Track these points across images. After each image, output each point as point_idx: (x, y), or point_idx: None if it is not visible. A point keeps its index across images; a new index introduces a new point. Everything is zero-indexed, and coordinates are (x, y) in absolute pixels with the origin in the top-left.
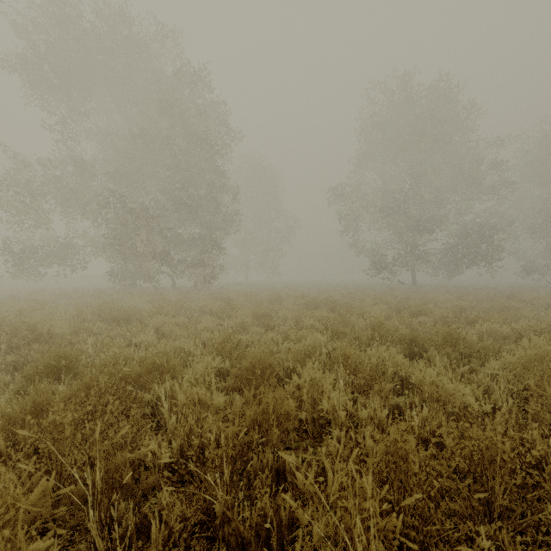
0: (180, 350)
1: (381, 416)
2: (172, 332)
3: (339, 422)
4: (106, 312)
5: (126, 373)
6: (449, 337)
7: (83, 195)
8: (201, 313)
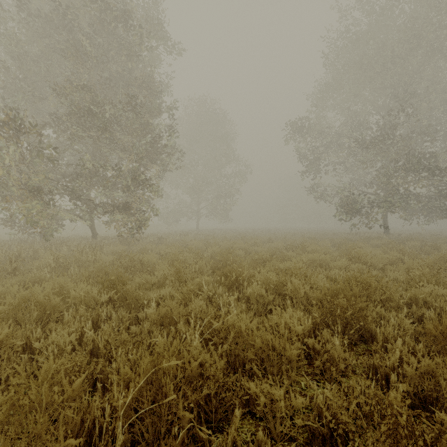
0: None
1: None
2: None
3: None
4: None
5: None
6: None
7: None
8: None
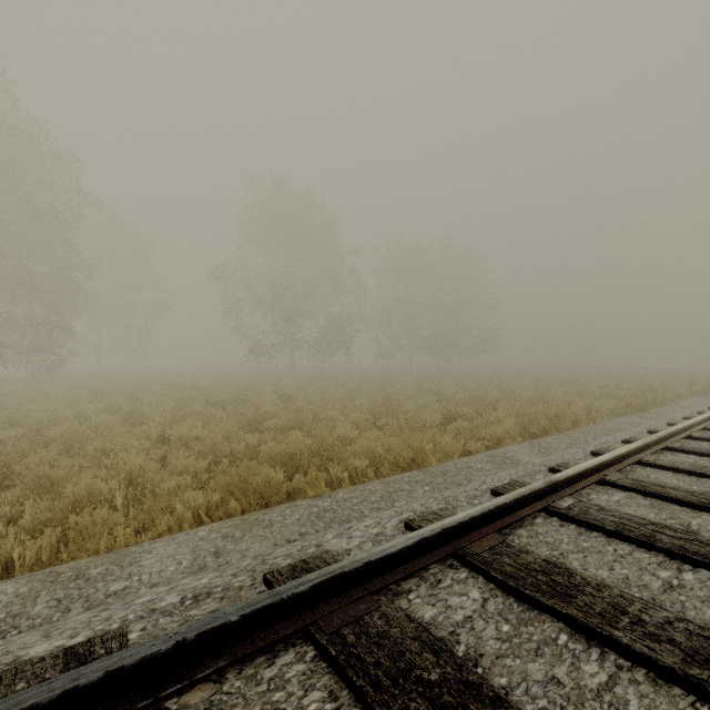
0: None
1: None
2: (62, 410)
3: None
4: None
5: (68, 418)
6: (240, 399)
7: None
8: (69, 401)
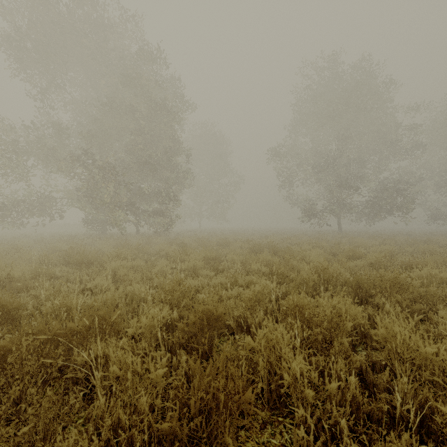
0: (131, 296)
1: (354, 390)
2: (127, 277)
3: (304, 400)
4: (71, 256)
5: (57, 332)
6: (396, 283)
7: (59, 155)
8: (157, 257)
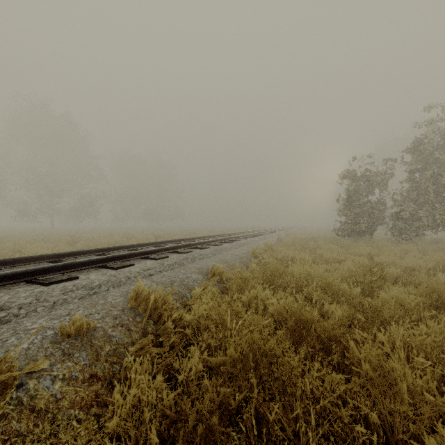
0: None
1: None
2: None
3: None
4: None
5: None
6: (45, 238)
7: None
8: None
